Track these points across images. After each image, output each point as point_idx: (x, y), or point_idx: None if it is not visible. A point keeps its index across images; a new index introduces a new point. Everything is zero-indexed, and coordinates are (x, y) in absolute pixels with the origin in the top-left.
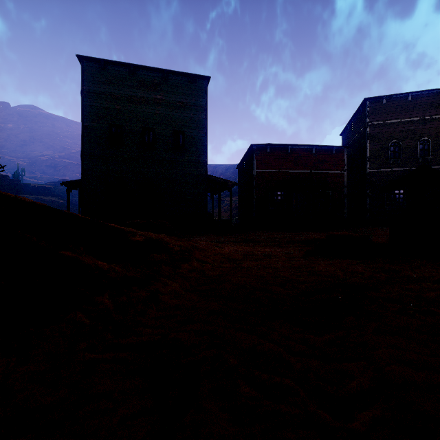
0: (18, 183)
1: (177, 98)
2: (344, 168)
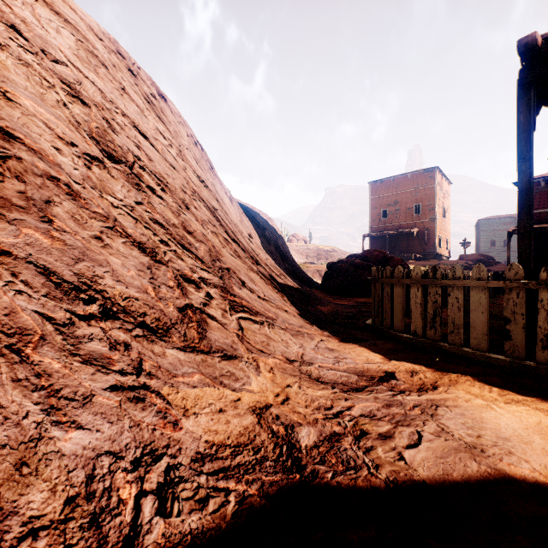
0: None
1: None
2: None
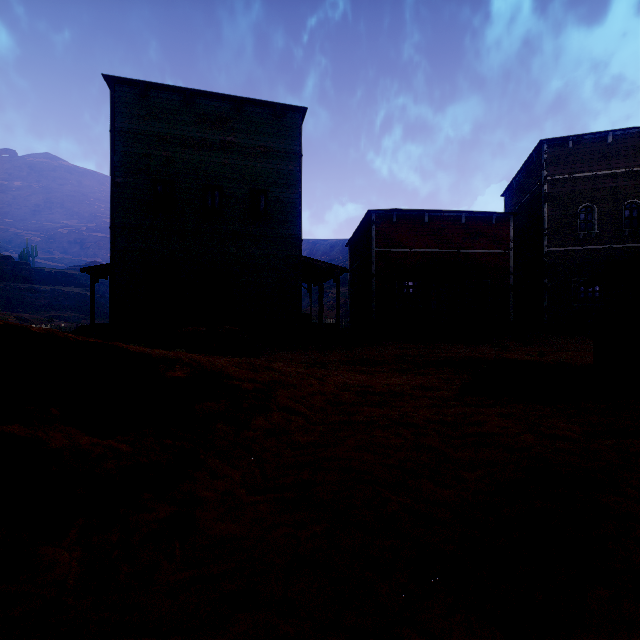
0: (27, 268)
1: (257, 141)
2: (509, 245)
